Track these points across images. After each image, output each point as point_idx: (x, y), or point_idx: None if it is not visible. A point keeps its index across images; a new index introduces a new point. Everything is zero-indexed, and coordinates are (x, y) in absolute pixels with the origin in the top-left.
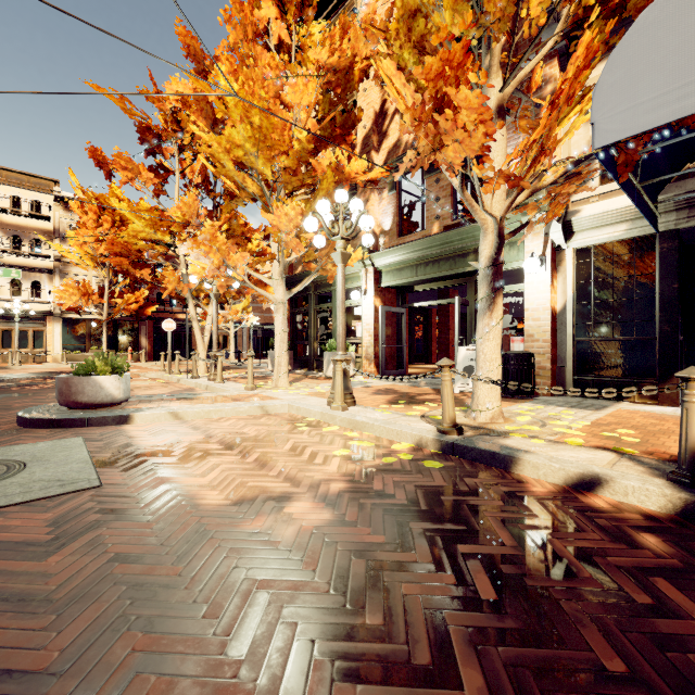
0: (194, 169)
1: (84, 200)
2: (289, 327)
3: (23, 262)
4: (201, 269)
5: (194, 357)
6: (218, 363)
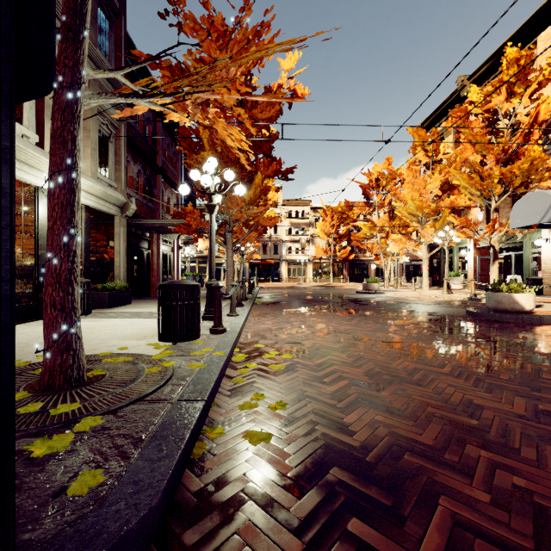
0: (385, 202)
1: (326, 210)
2: (429, 265)
3: (299, 238)
4: (394, 248)
5: (386, 279)
6: (398, 281)
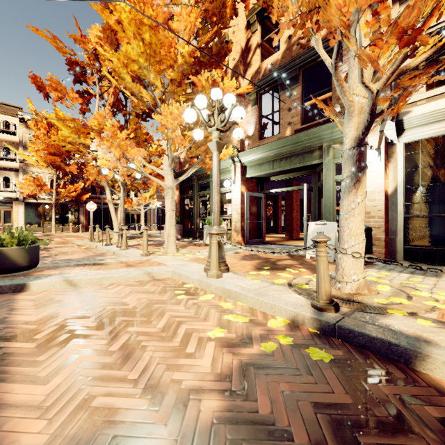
0: (109, 92)
1: (37, 120)
2: (179, 208)
3: None
4: (107, 162)
5: (108, 230)
6: (123, 234)
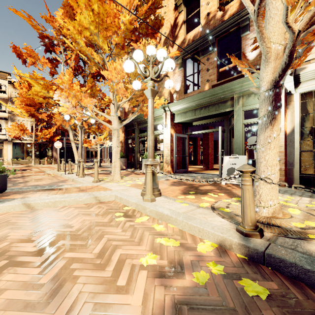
0: (71, 59)
1: (20, 81)
2: (124, 146)
3: None
4: (67, 109)
5: (70, 162)
6: (80, 165)
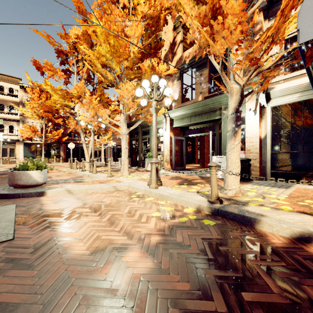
0: (83, 71)
1: (33, 87)
2: (129, 146)
3: (5, 116)
4: (85, 118)
5: (83, 161)
6: (94, 164)
